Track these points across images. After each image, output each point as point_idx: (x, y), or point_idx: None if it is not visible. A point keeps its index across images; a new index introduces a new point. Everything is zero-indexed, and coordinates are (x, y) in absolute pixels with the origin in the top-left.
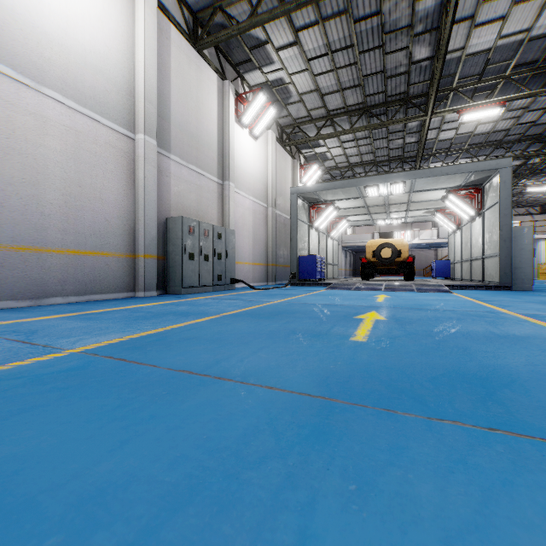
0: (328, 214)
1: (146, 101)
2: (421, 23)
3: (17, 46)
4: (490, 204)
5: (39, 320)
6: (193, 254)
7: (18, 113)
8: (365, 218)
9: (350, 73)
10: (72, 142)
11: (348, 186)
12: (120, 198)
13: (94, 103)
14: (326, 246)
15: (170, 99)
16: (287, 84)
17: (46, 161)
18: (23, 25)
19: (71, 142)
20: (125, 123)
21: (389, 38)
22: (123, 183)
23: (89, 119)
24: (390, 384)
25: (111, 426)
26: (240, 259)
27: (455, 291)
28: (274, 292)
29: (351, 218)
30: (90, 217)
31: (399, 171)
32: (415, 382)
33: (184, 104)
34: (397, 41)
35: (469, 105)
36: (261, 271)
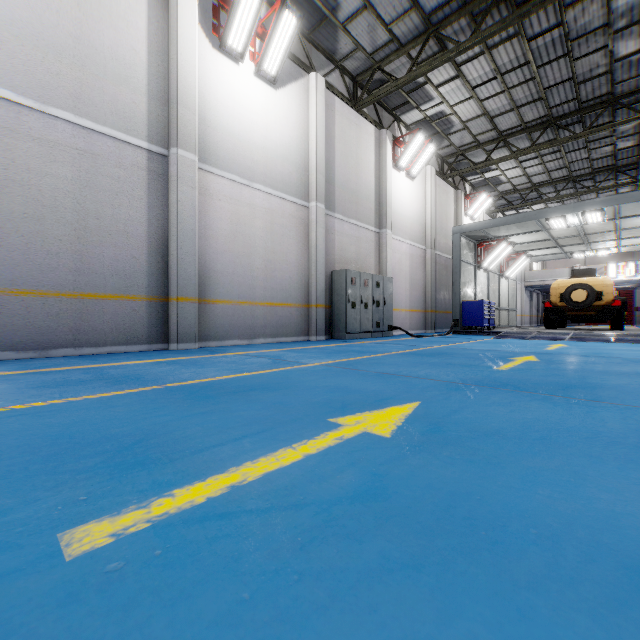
0: (499, 252)
1: (317, 173)
2: (621, 18)
3: (240, 159)
4: None
5: (269, 351)
6: (355, 303)
7: (240, 206)
8: (554, 252)
9: (526, 89)
10: (269, 219)
11: (523, 220)
12: (299, 258)
13: (282, 185)
14: (498, 288)
15: (334, 164)
16: (448, 116)
17: (255, 237)
18: (243, 142)
19: (268, 219)
20: (302, 195)
21: (577, 44)
22: (300, 246)
23: (279, 199)
24: (505, 383)
25: (366, 382)
26: (396, 306)
27: None
28: (433, 339)
29: (533, 253)
30: (279, 276)
31: (608, 185)
32: (522, 383)
33: (346, 164)
34: (588, 44)
35: None
36: (418, 318)
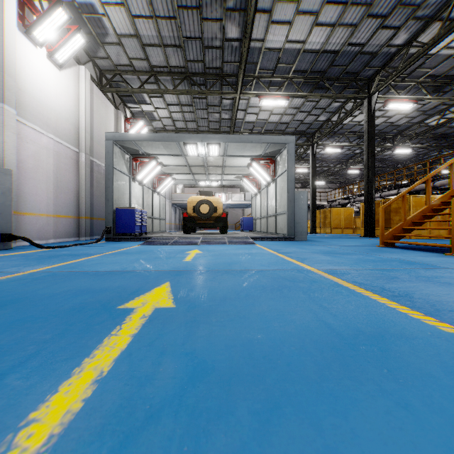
0: (151, 168)
1: None
2: None
3: None
4: (280, 172)
5: None
6: None
7: None
8: (189, 178)
9: (170, 29)
10: None
11: (168, 140)
12: None
13: None
14: (152, 200)
15: None
16: (100, 16)
17: None
18: None
19: None
20: None
21: (205, 3)
22: None
23: None
24: None
25: None
26: (30, 209)
27: (258, 242)
28: (65, 251)
29: (176, 177)
30: None
31: None
32: None
33: None
34: (212, 9)
35: (266, 93)
36: (69, 225)
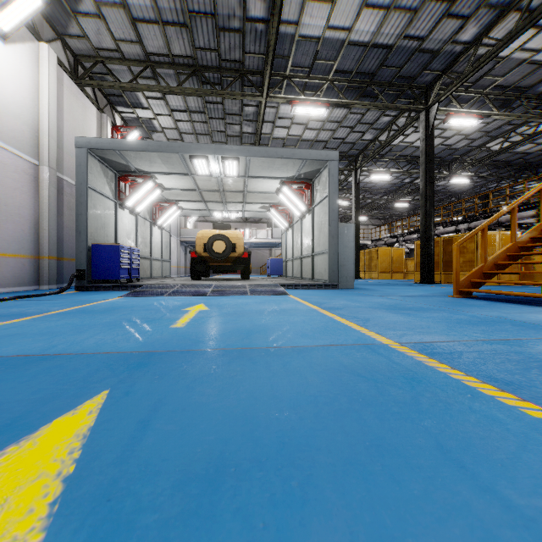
0: (146, 192)
1: None
2: None
3: None
4: (319, 199)
5: None
6: None
7: None
8: (200, 207)
9: None
10: None
11: (167, 150)
12: None
13: None
14: (150, 236)
15: None
16: None
17: None
18: None
19: None
20: None
21: None
22: None
23: None
24: None
25: None
26: None
27: (291, 292)
28: None
29: (183, 205)
30: None
31: None
32: None
33: None
34: None
35: (301, 98)
36: (22, 268)
